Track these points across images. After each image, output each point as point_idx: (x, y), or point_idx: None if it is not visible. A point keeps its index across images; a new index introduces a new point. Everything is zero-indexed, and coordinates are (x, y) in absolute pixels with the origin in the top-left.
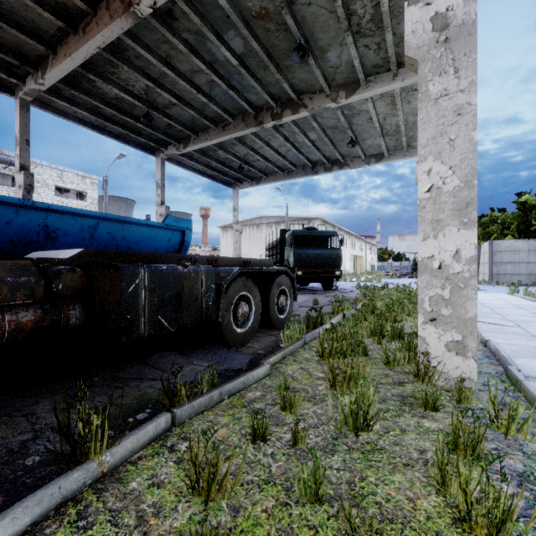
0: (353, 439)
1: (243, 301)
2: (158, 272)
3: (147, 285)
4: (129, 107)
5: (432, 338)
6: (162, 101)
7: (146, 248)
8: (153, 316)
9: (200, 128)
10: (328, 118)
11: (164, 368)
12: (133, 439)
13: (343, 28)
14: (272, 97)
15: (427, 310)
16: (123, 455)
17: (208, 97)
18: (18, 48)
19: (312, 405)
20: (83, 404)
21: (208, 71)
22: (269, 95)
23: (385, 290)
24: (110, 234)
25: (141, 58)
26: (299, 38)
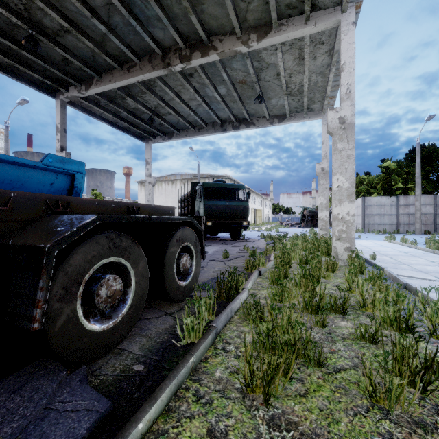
0: None
1: (115, 270)
2: None
3: None
4: (8, 27)
5: None
6: (51, 25)
7: None
8: None
9: (103, 68)
10: (238, 70)
11: None
12: None
13: None
14: (180, 35)
15: None
16: None
17: (107, 26)
18: None
19: None
20: None
21: None
22: (176, 32)
23: (287, 239)
24: None
25: None
26: None
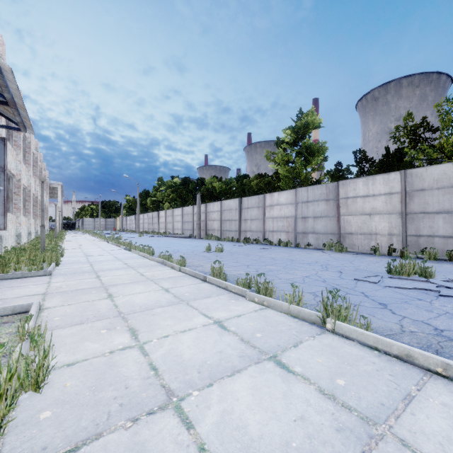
0: None
1: None
2: None
3: None
4: None
5: None
6: None
7: None
8: None
9: None
10: None
11: None
12: None
13: None
14: None
15: None
16: None
17: None
18: None
19: None
20: None
21: None
22: None
23: None
24: None
25: None
26: None
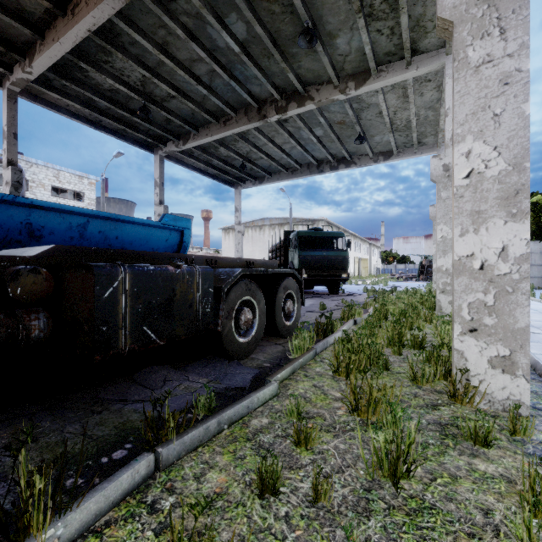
0: (391, 490)
1: (246, 306)
2: (143, 273)
3: (129, 289)
4: (125, 100)
5: (472, 352)
6: (160, 93)
7: (141, 249)
8: (137, 326)
9: (200, 123)
10: (335, 112)
11: (154, 387)
12: (99, 497)
13: (355, 8)
14: (276, 89)
15: (466, 318)
16: (83, 521)
17: (209, 89)
18: (3, 32)
19: (332, 438)
20: (25, 456)
21: (208, 59)
22: (273, 87)
23: (394, 293)
24: (102, 233)
25: (136, 44)
26: (306, 21)
